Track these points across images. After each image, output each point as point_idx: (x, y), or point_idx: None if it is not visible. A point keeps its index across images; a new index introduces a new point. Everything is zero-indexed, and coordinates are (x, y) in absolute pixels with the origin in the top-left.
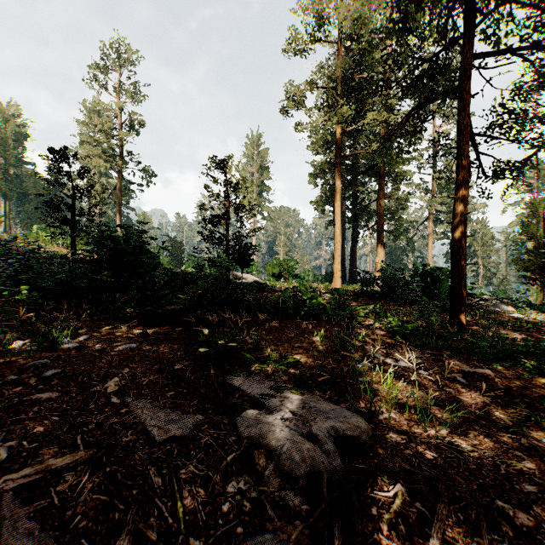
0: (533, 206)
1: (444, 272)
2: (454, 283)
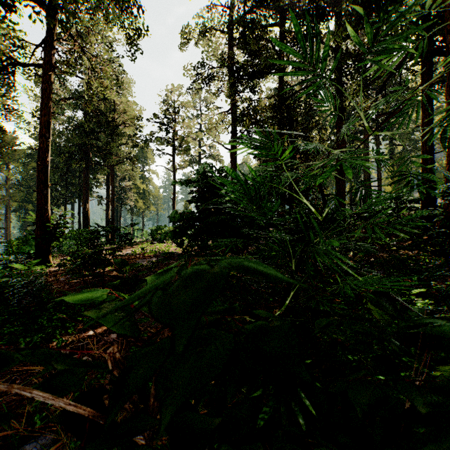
0: None
1: None
2: None
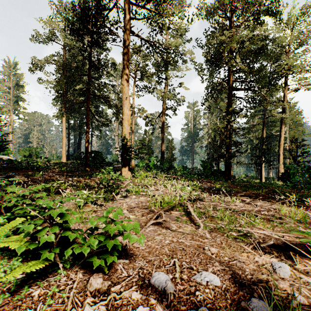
0: (145, 131)
1: (100, 154)
2: (85, 157)
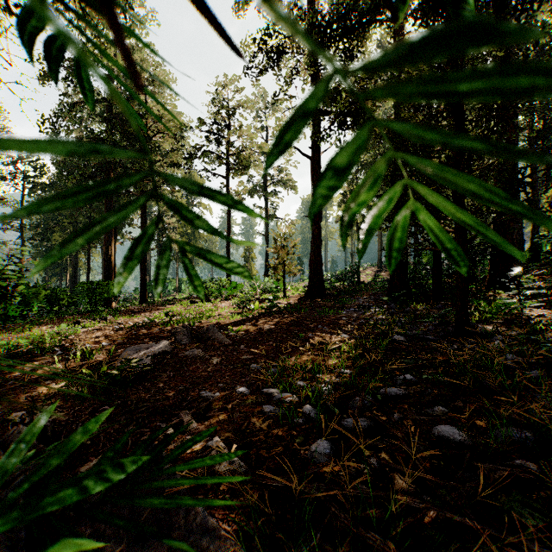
0: None
1: None
2: None
